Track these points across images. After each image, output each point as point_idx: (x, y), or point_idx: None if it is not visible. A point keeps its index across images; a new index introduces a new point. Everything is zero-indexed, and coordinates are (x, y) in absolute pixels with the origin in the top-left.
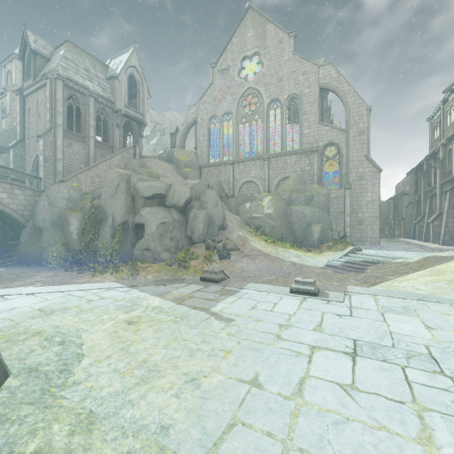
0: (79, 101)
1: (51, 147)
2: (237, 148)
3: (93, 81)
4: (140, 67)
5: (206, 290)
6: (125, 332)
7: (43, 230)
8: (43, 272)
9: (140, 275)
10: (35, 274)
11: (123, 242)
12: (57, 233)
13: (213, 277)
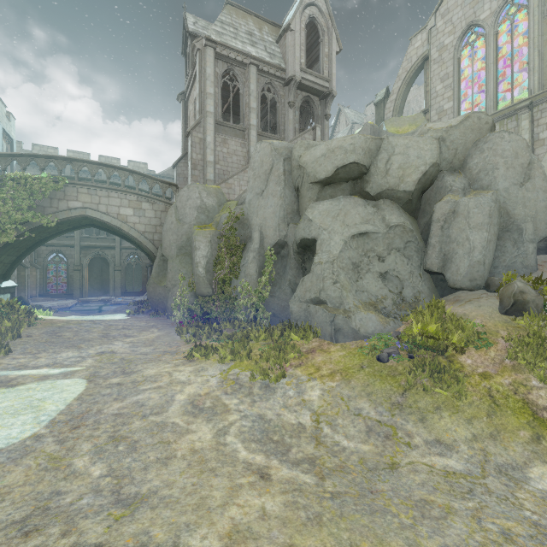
0: (238, 77)
1: (200, 147)
2: (542, 67)
3: (256, 45)
4: (323, 2)
5: None
6: None
7: (168, 260)
8: (152, 329)
9: (286, 379)
10: (133, 333)
11: (278, 282)
12: (183, 266)
13: None
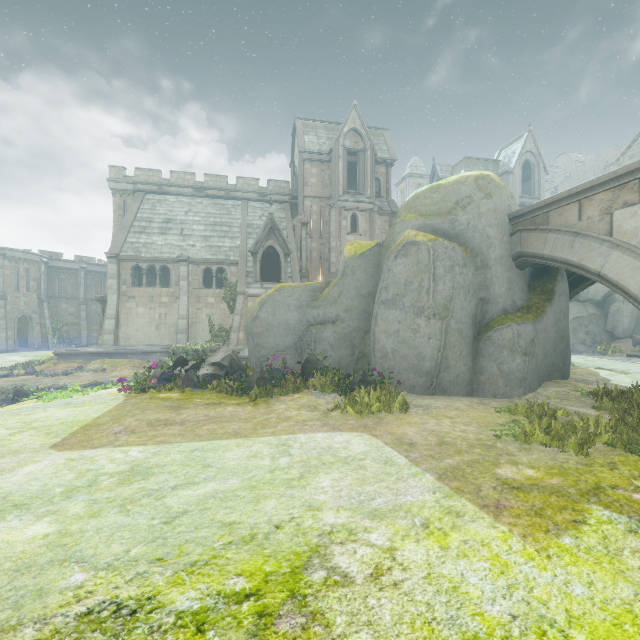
0: None
1: None
2: None
3: None
4: (534, 147)
5: (631, 359)
6: (588, 361)
7: None
8: None
9: None
10: None
11: None
12: None
13: (637, 354)
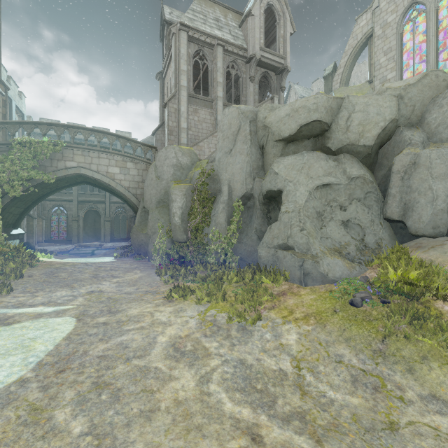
0: (207, 56)
1: (175, 116)
2: None
3: (222, 29)
4: None
5: None
6: None
7: (149, 211)
8: (135, 271)
9: (262, 322)
10: (119, 274)
11: (245, 230)
12: (161, 216)
13: None
